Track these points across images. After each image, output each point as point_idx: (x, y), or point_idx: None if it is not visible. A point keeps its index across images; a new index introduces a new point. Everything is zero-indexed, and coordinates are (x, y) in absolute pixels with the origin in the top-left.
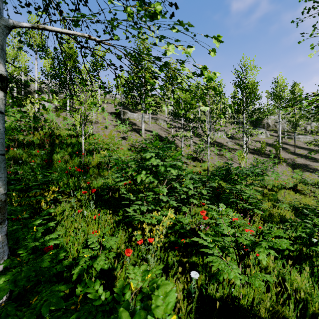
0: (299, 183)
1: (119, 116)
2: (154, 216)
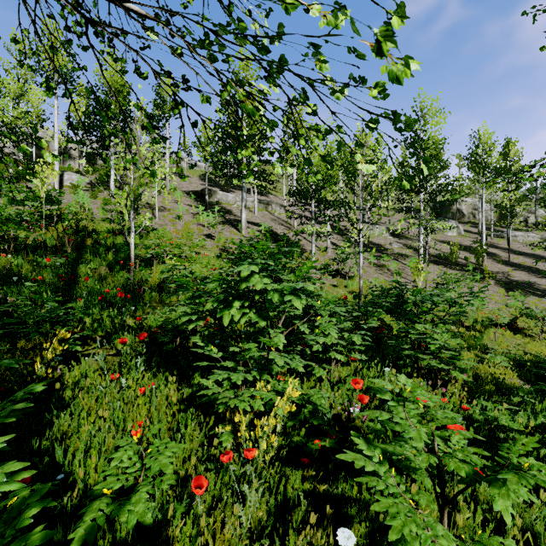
0: (521, 316)
1: (203, 199)
2: (259, 394)
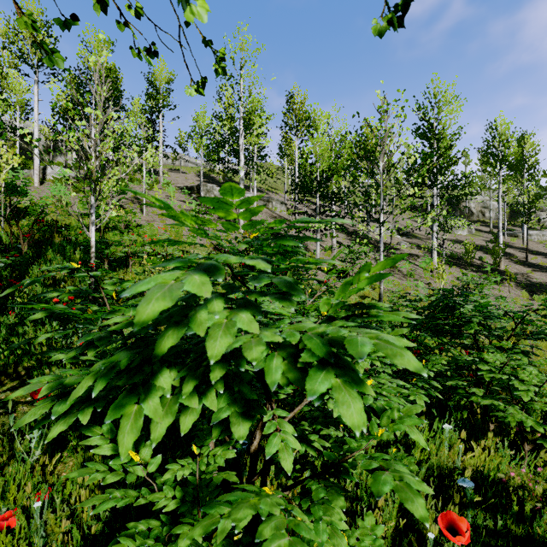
0: None
1: (199, 195)
2: None
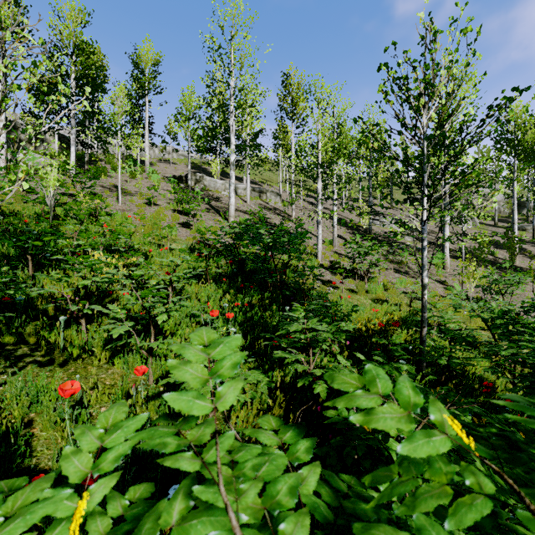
0: None
1: (187, 185)
2: None
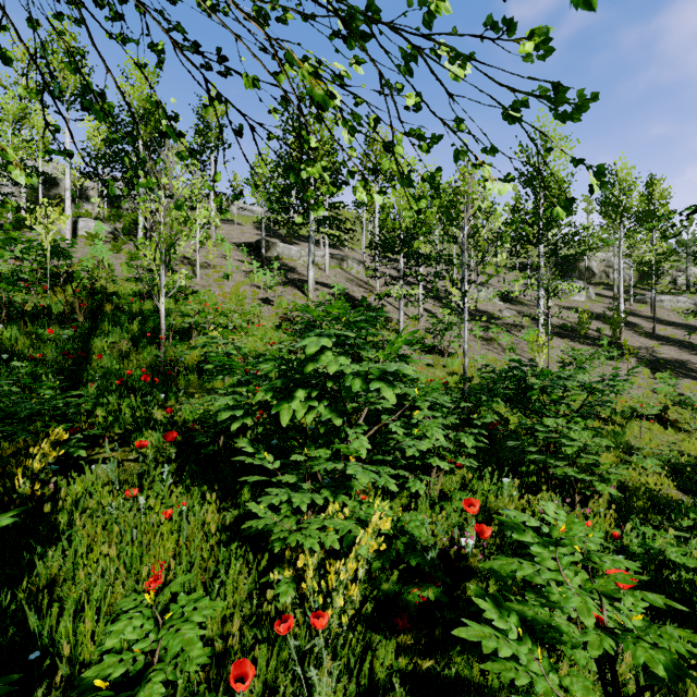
0: (674, 406)
1: (259, 253)
2: (332, 525)
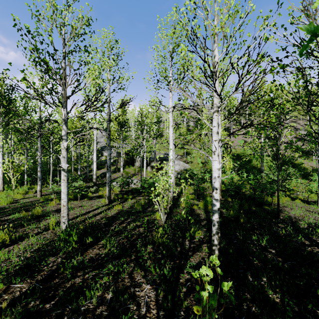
0: None
1: None
2: None
